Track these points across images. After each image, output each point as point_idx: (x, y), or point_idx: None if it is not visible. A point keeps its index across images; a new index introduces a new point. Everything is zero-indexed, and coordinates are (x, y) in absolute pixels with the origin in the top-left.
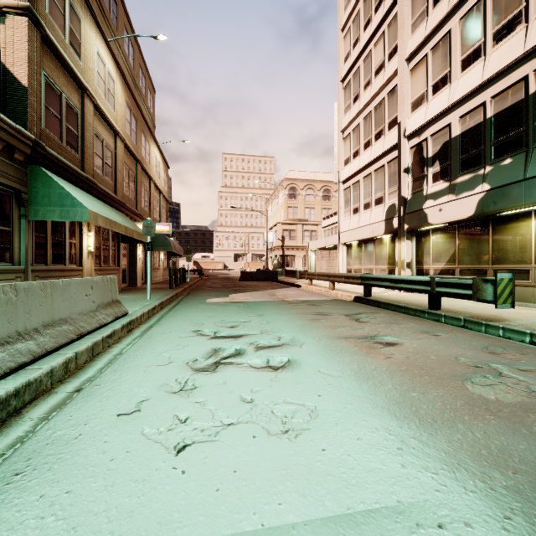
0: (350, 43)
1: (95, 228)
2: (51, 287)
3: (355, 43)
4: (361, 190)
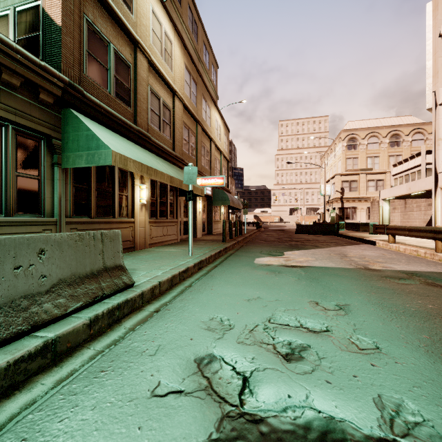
0: None
1: (150, 181)
2: None
3: None
4: None
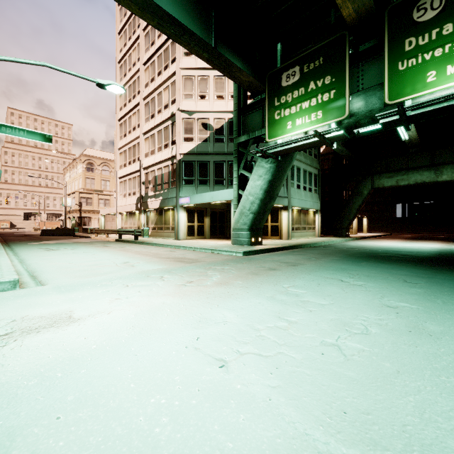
0: (122, 102)
1: None
2: None
3: (125, 105)
4: (127, 185)
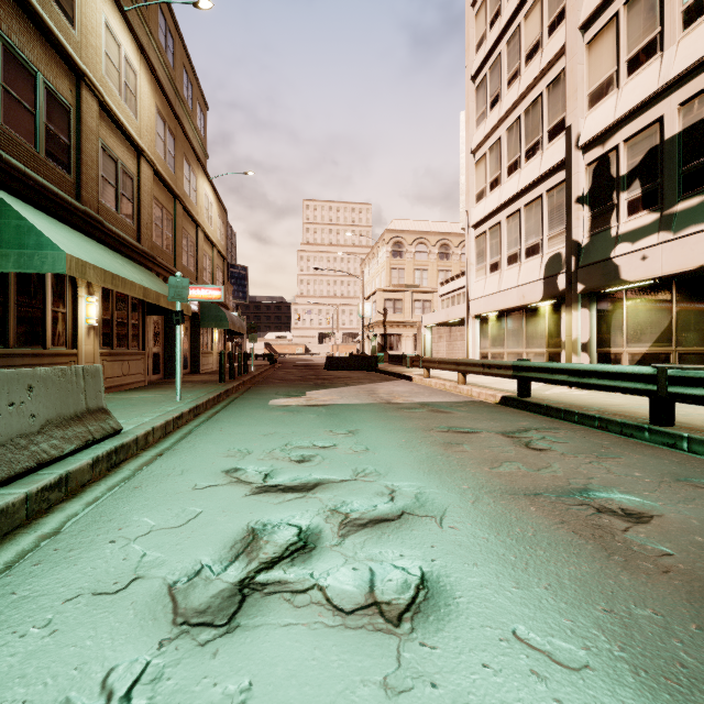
0: (485, 21)
1: (102, 290)
2: None
3: (493, 20)
4: (503, 236)
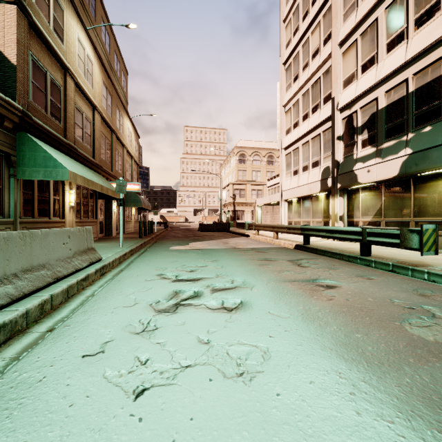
0: (291, 32)
1: (75, 186)
2: (30, 237)
3: (295, 32)
4: (300, 155)
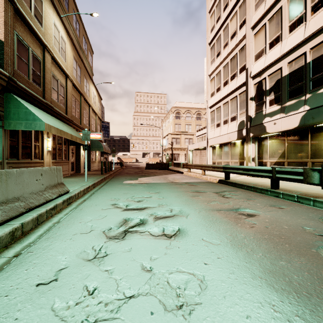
0: (214, 20)
1: (52, 135)
2: (6, 175)
3: (218, 20)
4: (221, 112)
